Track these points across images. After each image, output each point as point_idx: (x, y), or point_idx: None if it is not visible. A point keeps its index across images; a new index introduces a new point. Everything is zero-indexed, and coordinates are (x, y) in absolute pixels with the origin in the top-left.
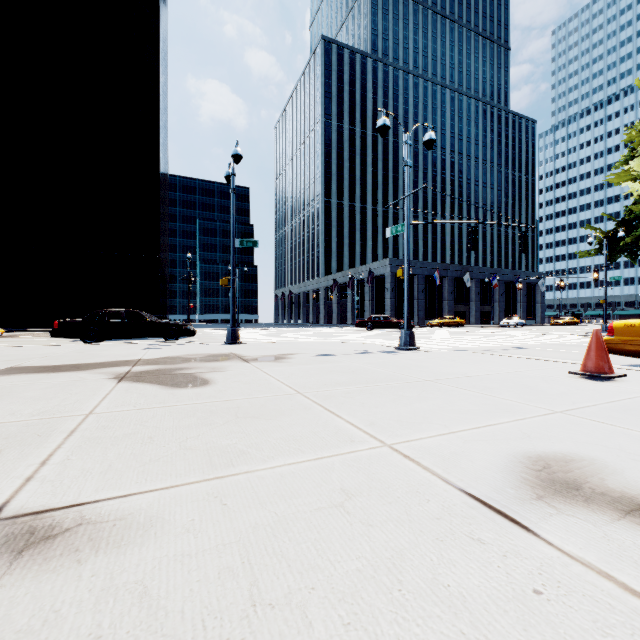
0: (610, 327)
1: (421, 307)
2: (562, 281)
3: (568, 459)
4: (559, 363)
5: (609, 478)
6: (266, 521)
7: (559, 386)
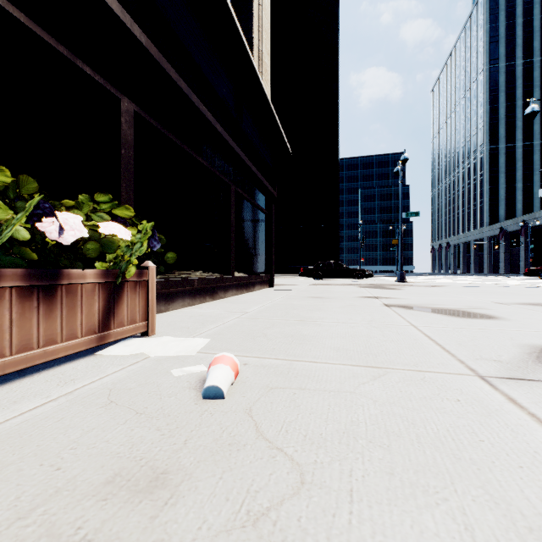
0: None
1: None
2: None
3: None
4: None
5: None
6: (434, 300)
7: None
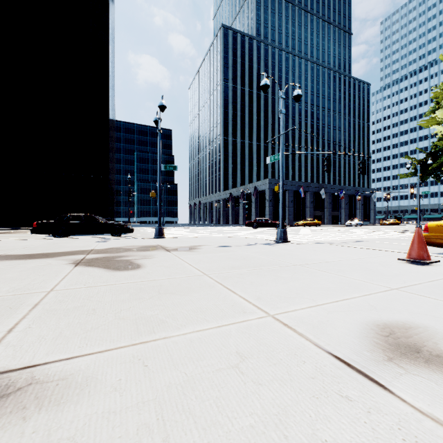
0: (425, 226)
1: (291, 212)
2: (389, 194)
3: (407, 326)
4: (390, 252)
5: (441, 342)
6: (178, 380)
7: (392, 269)
